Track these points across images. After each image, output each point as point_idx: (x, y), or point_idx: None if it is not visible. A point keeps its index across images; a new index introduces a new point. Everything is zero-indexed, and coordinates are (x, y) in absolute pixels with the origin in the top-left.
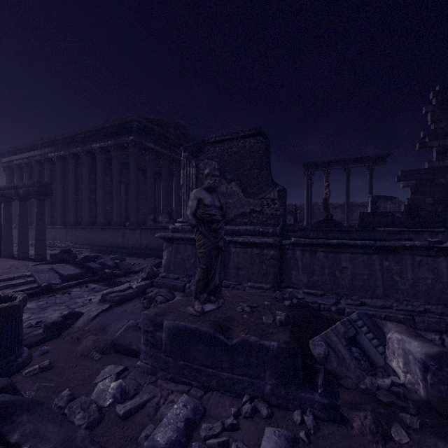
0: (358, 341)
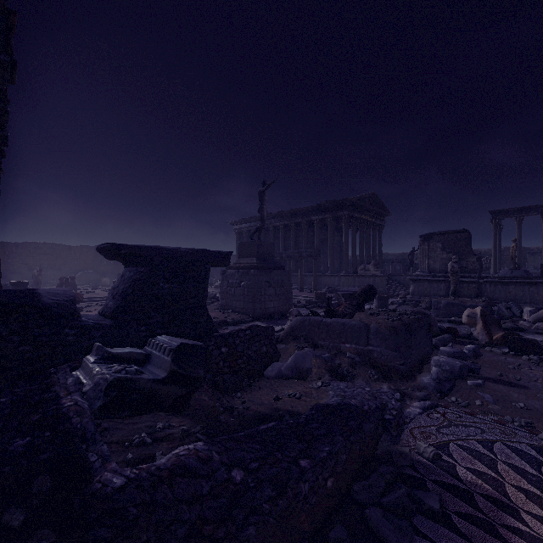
0: (511, 310)
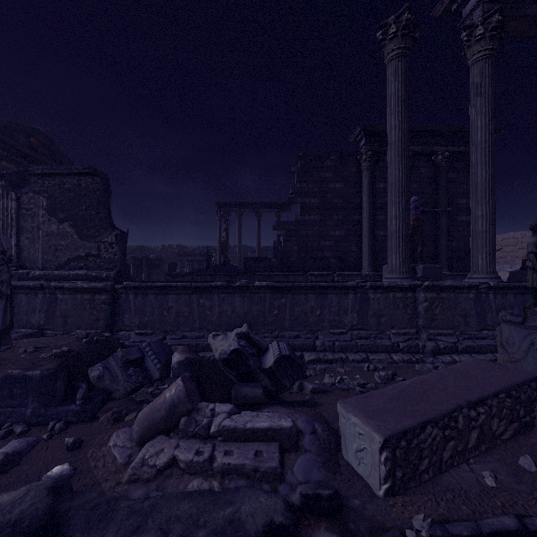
0: (145, 363)
